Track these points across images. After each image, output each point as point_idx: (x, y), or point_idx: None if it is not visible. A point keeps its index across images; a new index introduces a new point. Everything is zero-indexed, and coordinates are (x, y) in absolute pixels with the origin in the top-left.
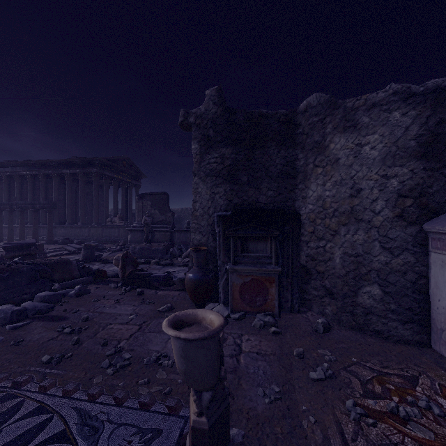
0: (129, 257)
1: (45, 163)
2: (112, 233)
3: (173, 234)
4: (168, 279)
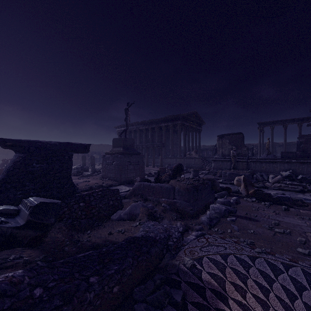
0: (247, 180)
1: (152, 121)
2: (190, 162)
3: (249, 164)
4: (293, 200)
